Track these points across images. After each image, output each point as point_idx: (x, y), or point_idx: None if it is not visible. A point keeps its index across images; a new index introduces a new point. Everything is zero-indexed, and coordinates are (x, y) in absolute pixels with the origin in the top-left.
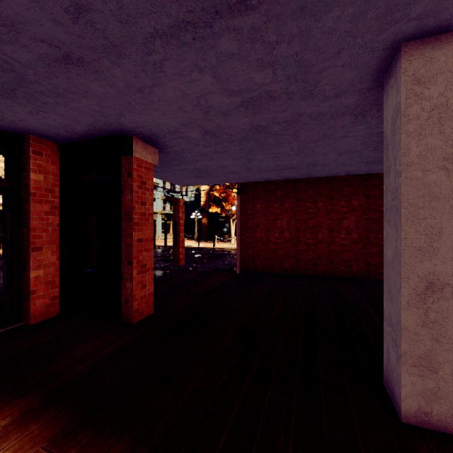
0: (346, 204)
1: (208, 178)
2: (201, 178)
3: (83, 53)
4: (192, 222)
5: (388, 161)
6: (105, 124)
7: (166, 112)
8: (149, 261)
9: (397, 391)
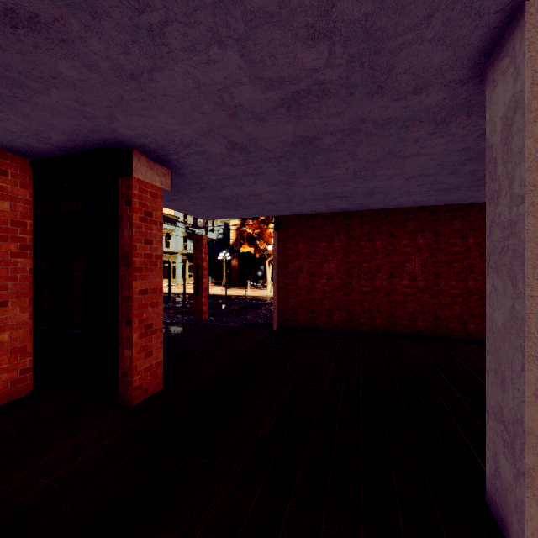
0: (410, 244)
1: (238, 209)
2: (229, 210)
3: (35, 6)
4: (219, 264)
5: (495, 181)
6: (92, 131)
7: (176, 113)
8: (157, 319)
9: (515, 524)
